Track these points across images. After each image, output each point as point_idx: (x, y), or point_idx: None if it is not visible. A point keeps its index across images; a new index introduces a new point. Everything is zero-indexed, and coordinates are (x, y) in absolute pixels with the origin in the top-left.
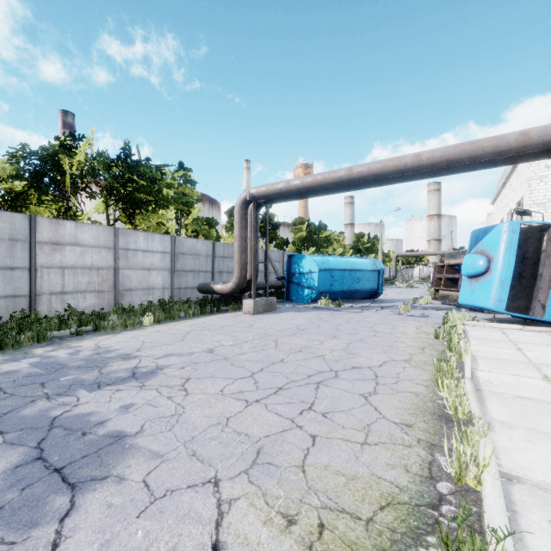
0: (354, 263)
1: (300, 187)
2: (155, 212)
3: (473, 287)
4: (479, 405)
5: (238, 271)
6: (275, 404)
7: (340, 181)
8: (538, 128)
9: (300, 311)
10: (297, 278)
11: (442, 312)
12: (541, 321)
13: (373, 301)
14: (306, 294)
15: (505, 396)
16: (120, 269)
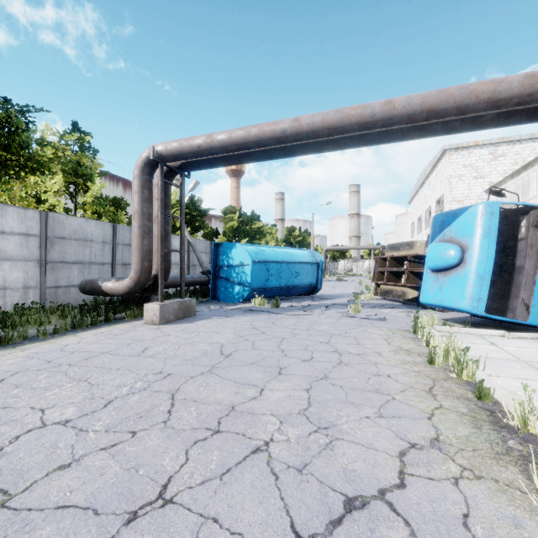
0: (292, 254)
1: (226, 143)
2: (19, 177)
3: (442, 282)
4: None
5: (137, 262)
6: None
7: (283, 135)
8: None
9: (229, 315)
10: (225, 272)
11: (394, 312)
12: (511, 322)
13: (312, 298)
14: (236, 292)
15: None
16: None
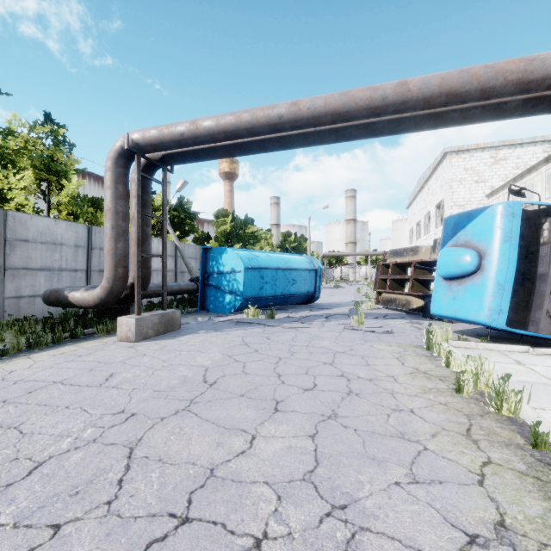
0: (288, 260)
1: (213, 130)
2: None
3: (456, 292)
4: None
5: (109, 269)
6: None
7: (279, 122)
8: None
9: (218, 329)
10: (215, 279)
11: (400, 323)
12: (531, 335)
13: (310, 307)
14: (227, 302)
15: None
16: None
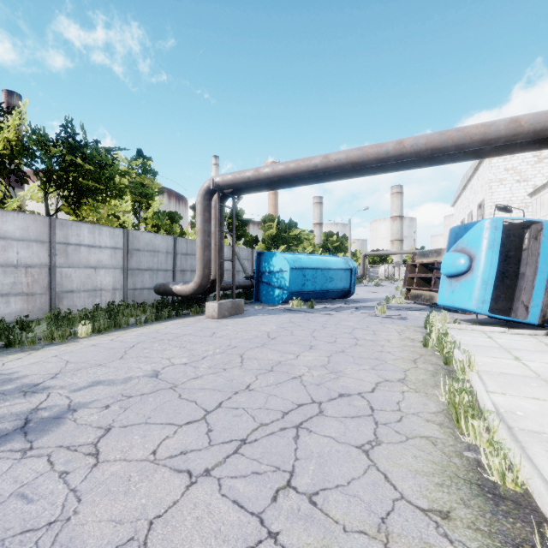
0: (326, 261)
1: (270, 175)
2: (105, 202)
3: (454, 287)
4: (535, 469)
5: (200, 270)
6: (235, 477)
7: (315, 169)
8: (529, 115)
9: (271, 313)
10: (267, 277)
11: (418, 313)
12: (520, 322)
13: (345, 301)
14: (276, 295)
15: (545, 437)
16: (58, 268)
